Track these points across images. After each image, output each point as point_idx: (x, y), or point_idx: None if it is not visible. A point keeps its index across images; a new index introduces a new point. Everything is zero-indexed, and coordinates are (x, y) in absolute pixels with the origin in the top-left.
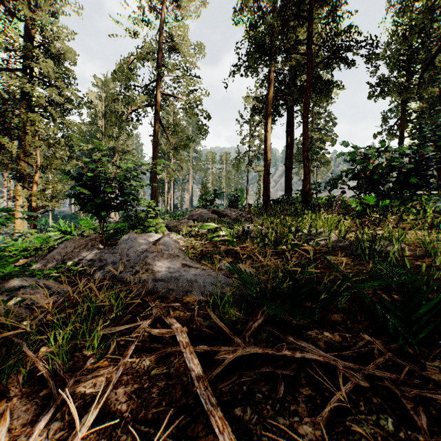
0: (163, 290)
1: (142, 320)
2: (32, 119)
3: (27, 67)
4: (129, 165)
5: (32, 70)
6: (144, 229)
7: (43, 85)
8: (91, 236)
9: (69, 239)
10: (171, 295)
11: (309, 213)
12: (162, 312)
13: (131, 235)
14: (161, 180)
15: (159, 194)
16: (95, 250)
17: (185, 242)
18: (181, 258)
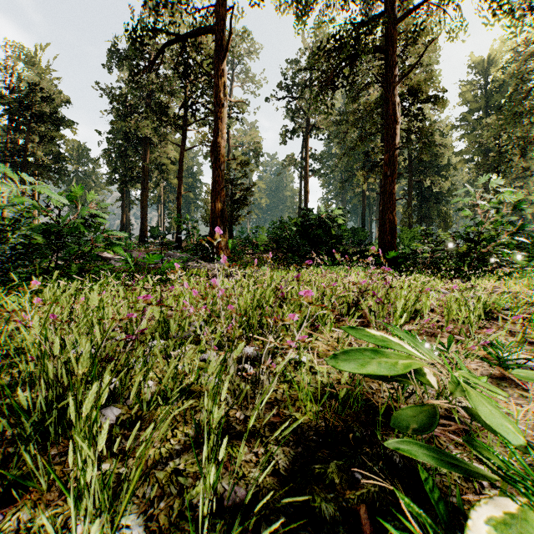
0: None
1: None
2: None
3: None
4: None
5: None
6: None
7: None
8: None
9: None
10: None
11: None
12: None
13: None
14: None
15: None
16: None
17: None
18: None
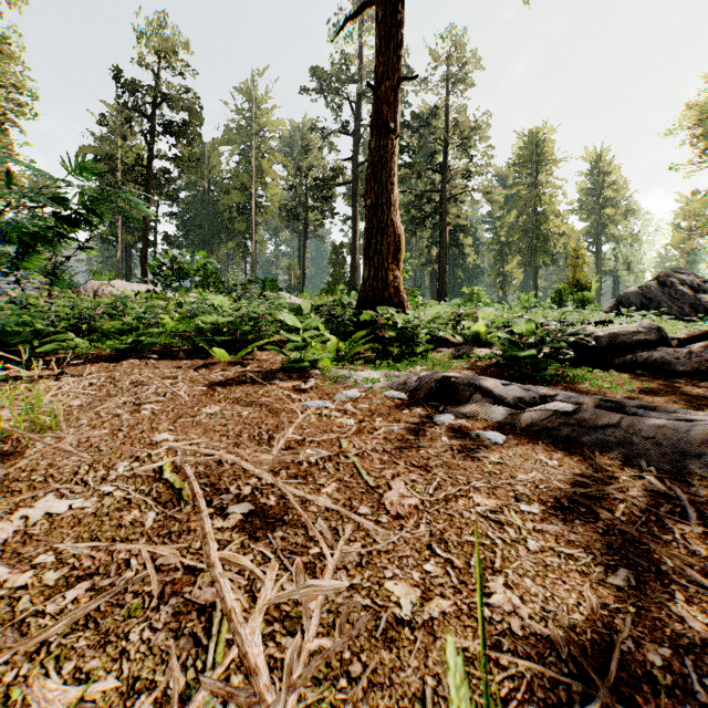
0: None
1: None
2: None
3: None
4: None
5: None
6: None
7: None
8: None
9: None
10: None
11: None
12: None
13: None
14: None
15: None
16: None
17: None
18: None
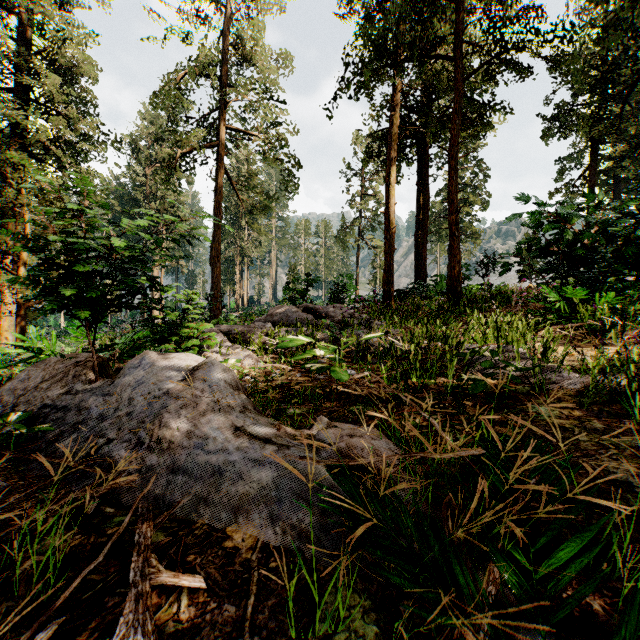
0: (185, 500)
1: (94, 637)
2: (17, 161)
3: (20, 85)
4: (139, 222)
5: (28, 91)
6: (180, 343)
7: (44, 113)
8: (81, 357)
9: (39, 362)
10: (201, 517)
11: (475, 313)
12: (142, 632)
13: (146, 357)
14: (229, 261)
15: (226, 282)
16: (79, 385)
17: (252, 368)
18: (236, 412)
